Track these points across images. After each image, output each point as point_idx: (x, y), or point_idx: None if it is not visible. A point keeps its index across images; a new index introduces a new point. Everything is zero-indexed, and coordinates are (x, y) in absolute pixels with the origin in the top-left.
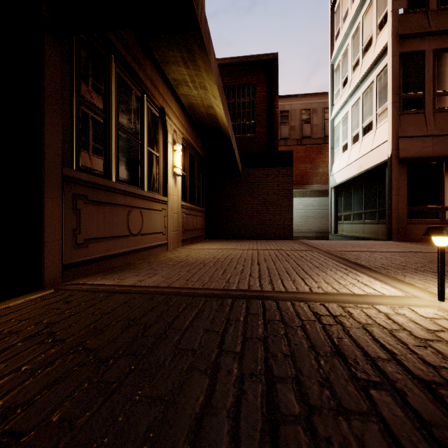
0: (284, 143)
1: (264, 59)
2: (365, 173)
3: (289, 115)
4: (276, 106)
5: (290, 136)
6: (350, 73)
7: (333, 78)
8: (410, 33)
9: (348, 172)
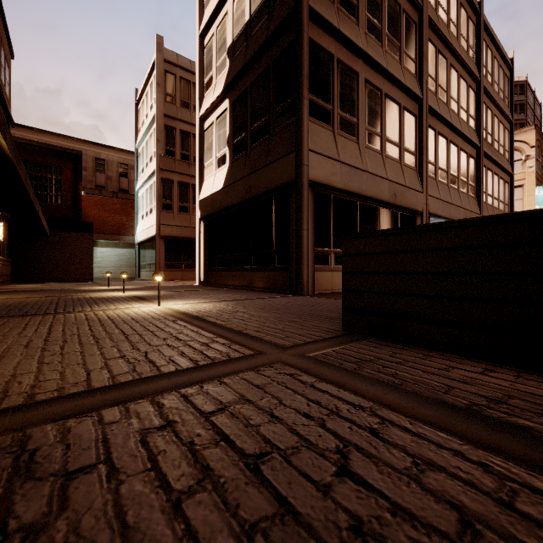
0: (99, 192)
1: (70, 152)
2: (150, 239)
3: (106, 164)
4: (80, 188)
5: (106, 185)
6: (145, 166)
7: (138, 160)
8: (166, 169)
9: (143, 236)
